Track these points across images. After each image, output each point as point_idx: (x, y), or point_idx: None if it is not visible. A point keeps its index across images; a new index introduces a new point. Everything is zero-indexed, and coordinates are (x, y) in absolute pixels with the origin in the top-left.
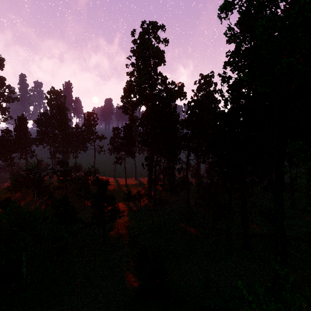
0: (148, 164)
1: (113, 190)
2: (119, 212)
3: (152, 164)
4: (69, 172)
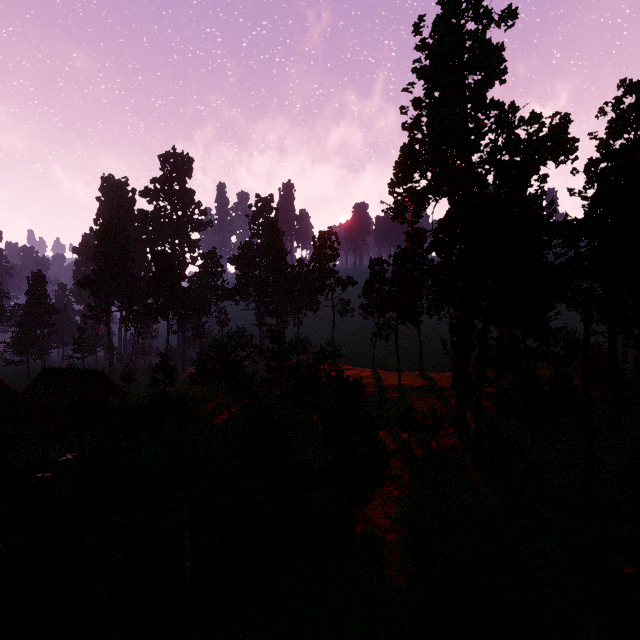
0: (459, 342)
1: (371, 396)
2: (387, 464)
3: (469, 342)
4: (285, 353)
